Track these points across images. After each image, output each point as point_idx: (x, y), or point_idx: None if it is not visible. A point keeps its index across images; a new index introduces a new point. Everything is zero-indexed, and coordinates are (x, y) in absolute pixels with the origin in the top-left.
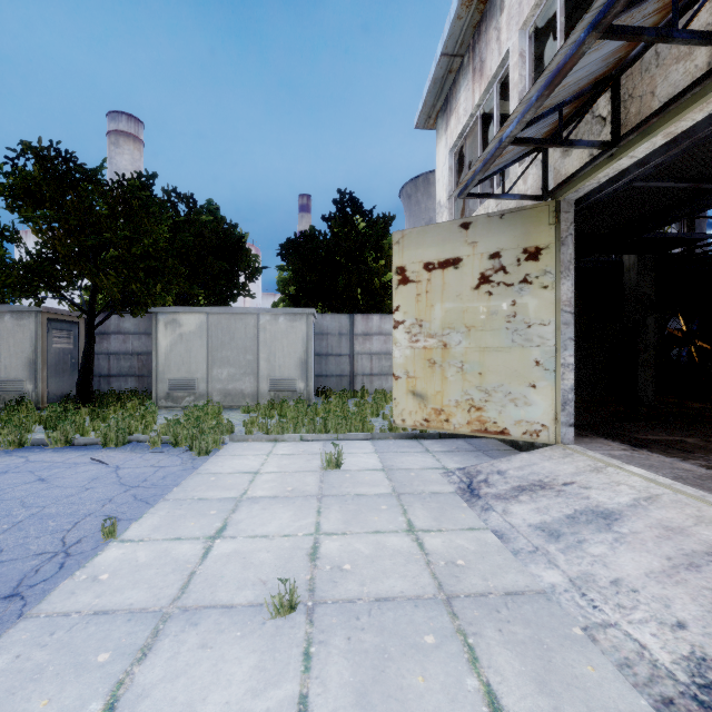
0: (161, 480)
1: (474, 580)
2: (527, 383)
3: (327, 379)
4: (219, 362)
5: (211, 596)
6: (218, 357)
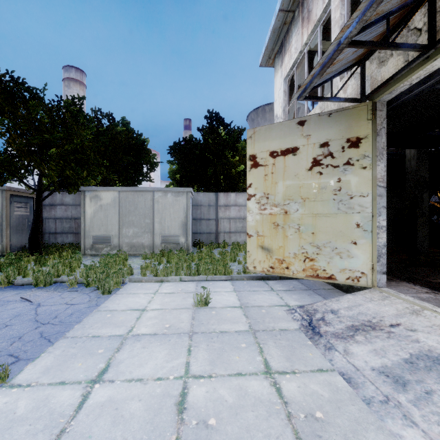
0: (68, 317)
1: None
2: (350, 240)
3: (200, 235)
4: (127, 224)
5: None
6: (126, 221)
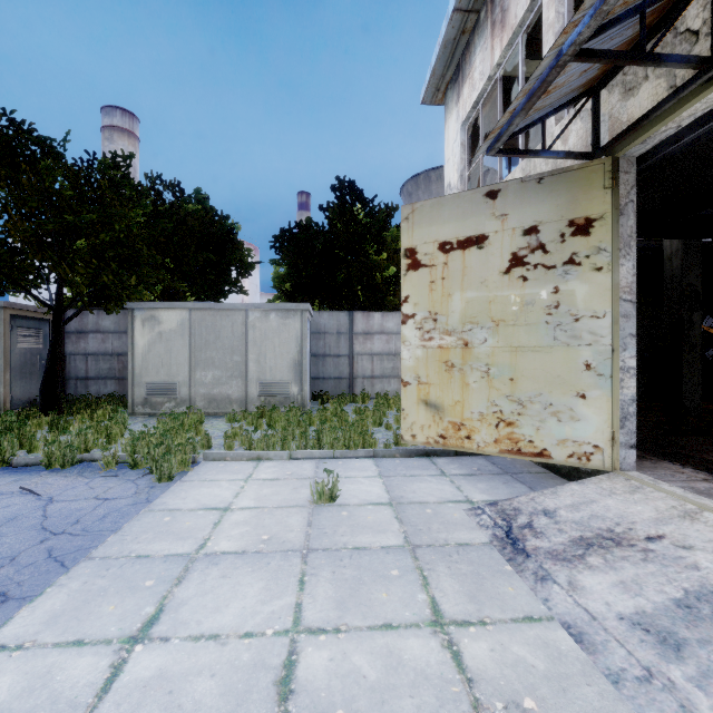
0: (98, 521)
1: None
2: (574, 392)
3: (324, 382)
4: (203, 363)
5: None
6: (202, 358)
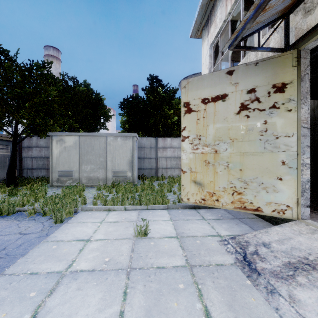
0: (16, 248)
1: None
2: (276, 176)
3: (144, 170)
4: (85, 161)
5: None
6: (85, 159)
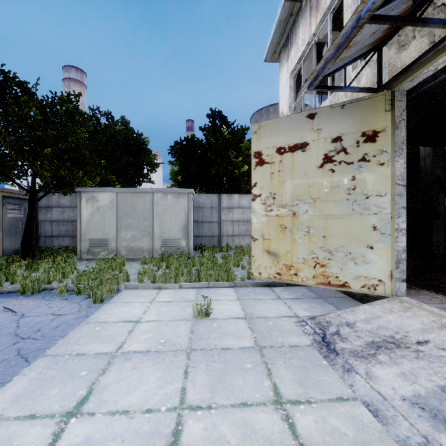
0: (52, 330)
1: None
2: (366, 244)
3: (203, 239)
4: (125, 227)
5: None
6: (124, 223)
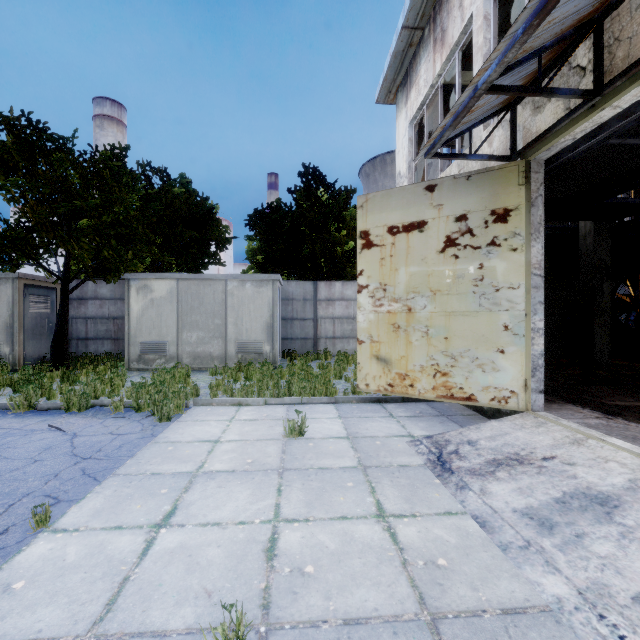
0: (116, 450)
1: (461, 589)
2: (495, 348)
3: (292, 342)
4: (189, 326)
5: (142, 617)
6: (188, 321)
